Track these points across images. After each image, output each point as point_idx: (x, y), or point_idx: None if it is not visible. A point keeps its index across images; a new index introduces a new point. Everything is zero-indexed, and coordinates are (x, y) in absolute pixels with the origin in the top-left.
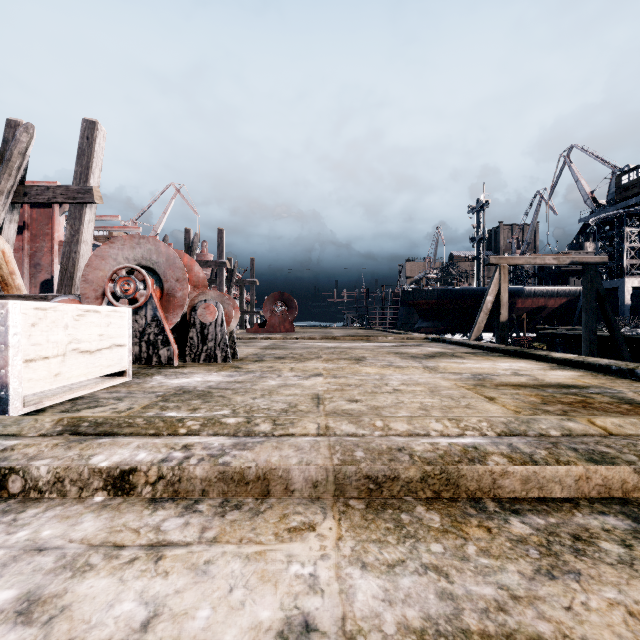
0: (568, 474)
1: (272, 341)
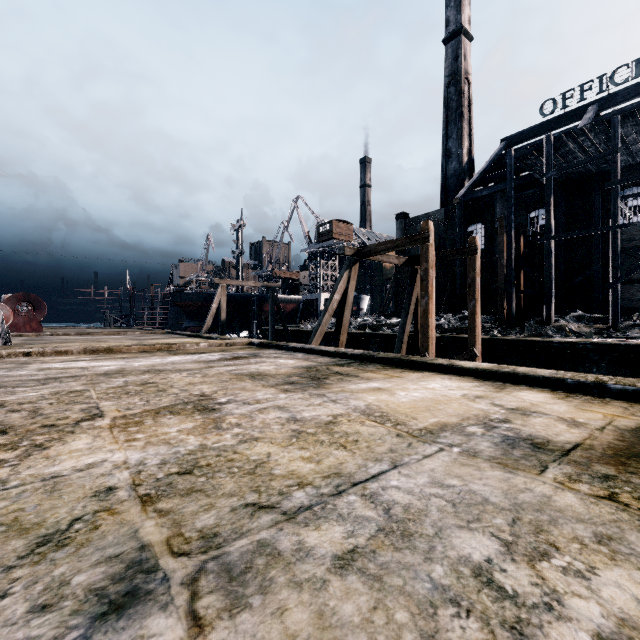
0: (136, 348)
1: (26, 337)
